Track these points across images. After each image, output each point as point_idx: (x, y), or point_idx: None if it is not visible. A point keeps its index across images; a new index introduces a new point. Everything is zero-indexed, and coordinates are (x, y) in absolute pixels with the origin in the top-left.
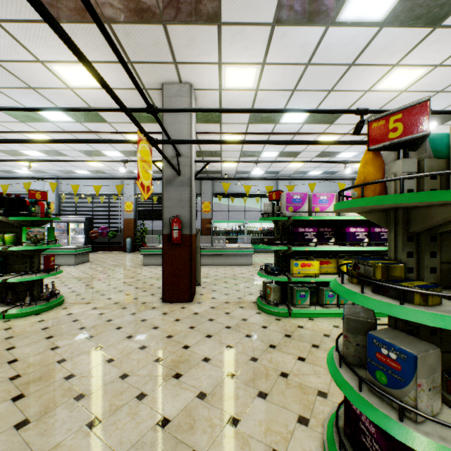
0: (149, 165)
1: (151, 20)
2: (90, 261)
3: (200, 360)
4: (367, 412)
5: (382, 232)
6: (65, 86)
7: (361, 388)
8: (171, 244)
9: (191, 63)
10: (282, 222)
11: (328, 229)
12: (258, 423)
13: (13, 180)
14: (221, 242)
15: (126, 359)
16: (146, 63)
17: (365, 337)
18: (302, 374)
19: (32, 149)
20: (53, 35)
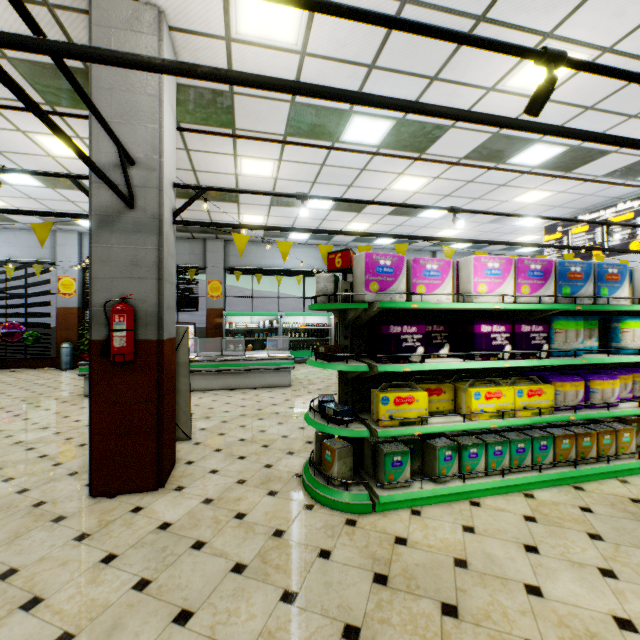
0: None
1: None
2: None
3: None
4: None
5: (534, 333)
6: None
7: None
8: (111, 362)
9: None
10: (357, 313)
11: (438, 327)
12: None
13: None
14: (240, 347)
15: None
16: None
17: None
18: None
19: None
20: None
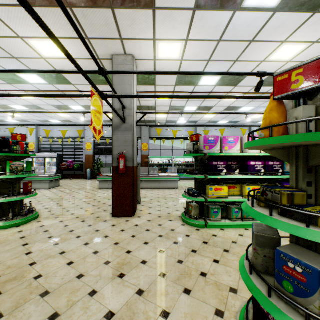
0: (100, 114)
1: (103, 5)
2: (60, 185)
3: (139, 262)
4: (277, 316)
5: (275, 165)
6: (39, 56)
7: (270, 294)
8: (118, 173)
9: (133, 39)
10: (201, 157)
11: (234, 162)
12: (184, 316)
13: (4, 127)
14: (155, 171)
15: (82, 262)
16: (100, 39)
17: (271, 250)
18: (217, 274)
19: (17, 104)
20: (28, 17)
